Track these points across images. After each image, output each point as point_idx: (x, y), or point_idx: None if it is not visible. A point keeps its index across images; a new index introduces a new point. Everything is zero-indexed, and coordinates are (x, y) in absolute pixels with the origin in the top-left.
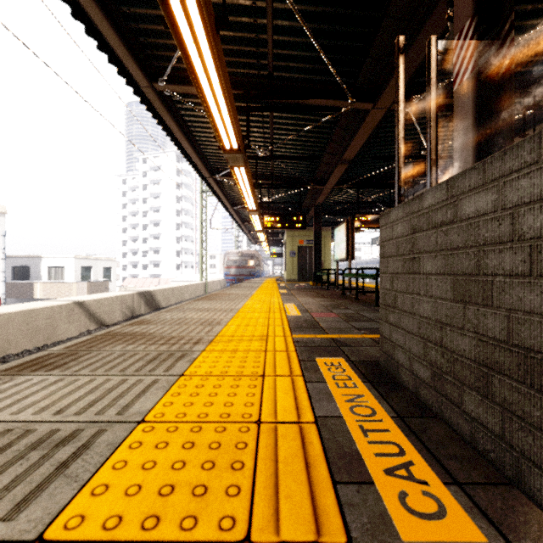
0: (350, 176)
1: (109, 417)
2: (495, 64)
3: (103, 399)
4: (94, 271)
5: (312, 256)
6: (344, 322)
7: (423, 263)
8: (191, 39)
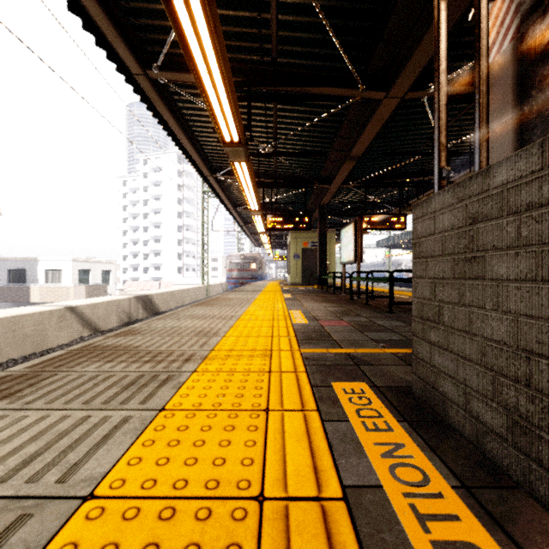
0: (357, 174)
1: (43, 488)
2: (537, 32)
3: (48, 451)
4: (93, 274)
5: (317, 259)
6: (358, 333)
7: (492, 264)
8: (182, 4)
